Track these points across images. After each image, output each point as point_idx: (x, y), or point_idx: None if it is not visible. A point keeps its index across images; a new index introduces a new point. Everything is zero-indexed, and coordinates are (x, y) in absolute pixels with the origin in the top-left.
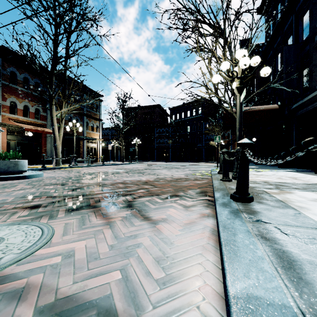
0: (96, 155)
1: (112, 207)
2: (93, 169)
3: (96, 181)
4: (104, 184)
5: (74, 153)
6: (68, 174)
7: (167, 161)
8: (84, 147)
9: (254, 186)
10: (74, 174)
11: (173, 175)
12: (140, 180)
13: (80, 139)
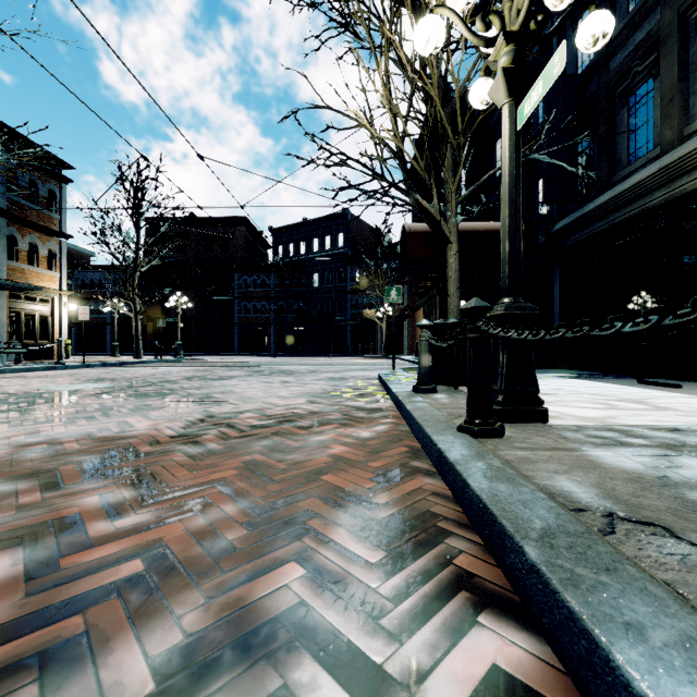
0: (50, 337)
1: None
2: None
3: None
4: None
5: None
6: None
7: (265, 354)
8: (1, 312)
9: (659, 476)
10: None
11: (269, 398)
12: (115, 437)
13: None
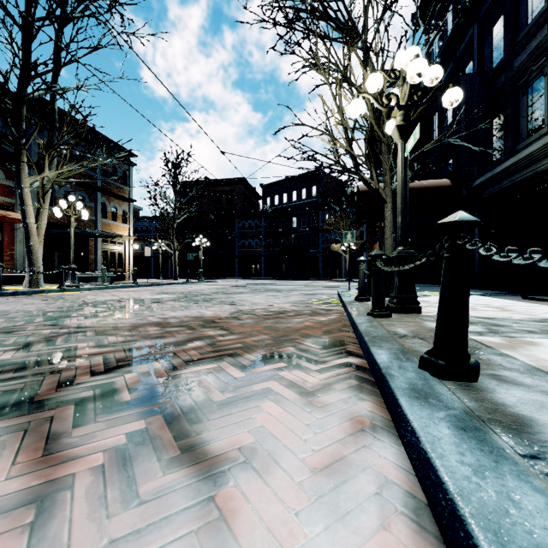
0: (123, 267)
1: (98, 403)
2: (110, 294)
3: (100, 319)
4: (114, 327)
5: (71, 263)
6: (47, 304)
7: (258, 278)
8: (98, 251)
9: None
10: (60, 305)
11: (268, 304)
12: (201, 317)
13: (90, 237)
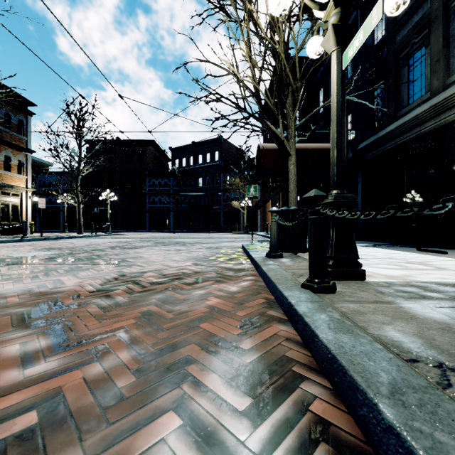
0: (19, 219)
1: None
2: None
3: None
4: None
5: None
6: None
7: (167, 231)
8: None
9: None
10: None
11: (166, 262)
12: (48, 292)
13: None
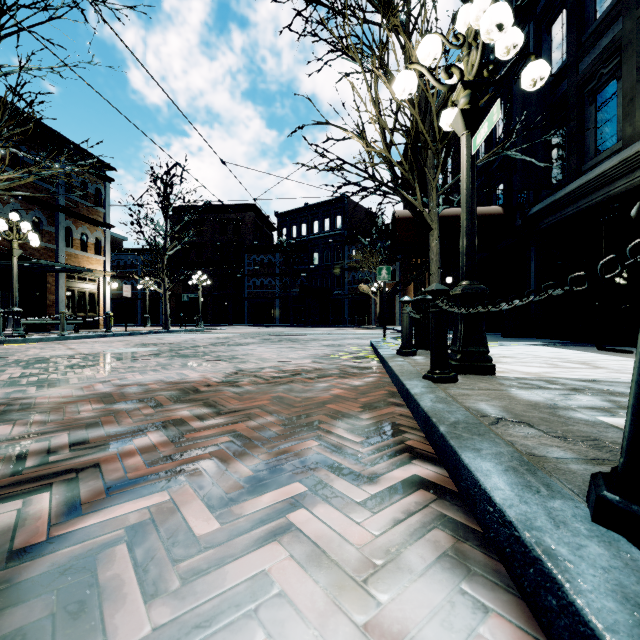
0: (96, 310)
1: None
2: (65, 347)
3: (14, 390)
4: (27, 404)
5: (14, 304)
6: None
7: (272, 325)
8: (61, 290)
9: (550, 403)
10: None
11: (281, 359)
12: (180, 382)
13: (48, 271)
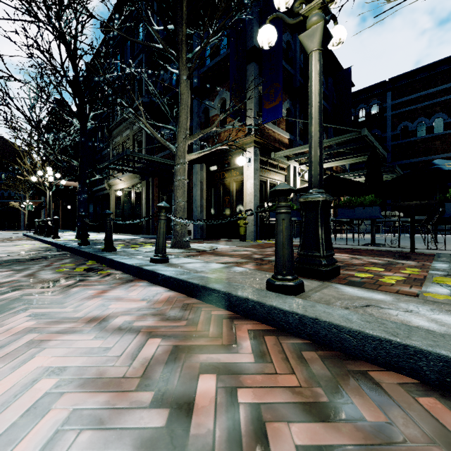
0: None
1: None
2: None
3: None
4: None
5: None
6: None
7: None
8: None
9: None
10: None
11: None
12: None
13: None
